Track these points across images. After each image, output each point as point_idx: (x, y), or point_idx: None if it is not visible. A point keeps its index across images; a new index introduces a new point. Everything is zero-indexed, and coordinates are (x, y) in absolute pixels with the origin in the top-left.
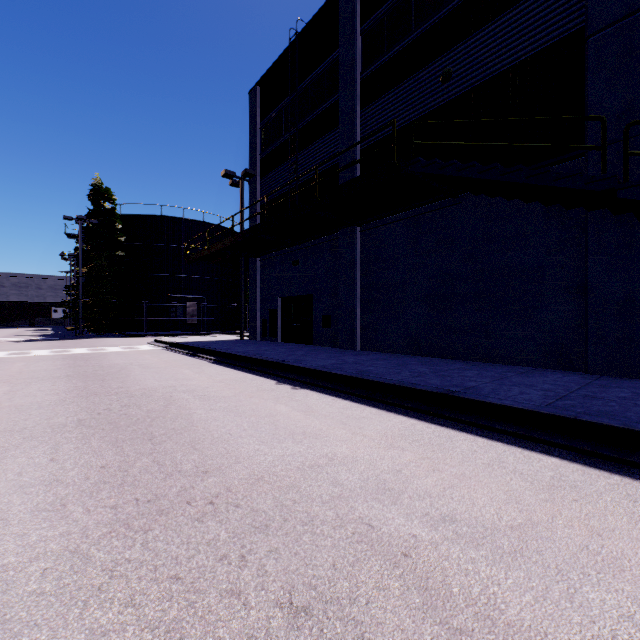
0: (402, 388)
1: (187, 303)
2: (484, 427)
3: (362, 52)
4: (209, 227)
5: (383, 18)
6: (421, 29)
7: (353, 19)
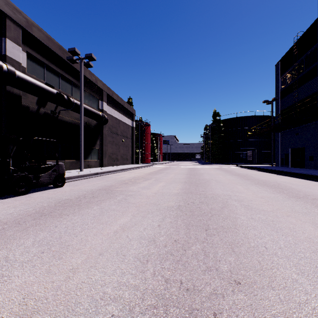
0: (314, 176)
1: (247, 151)
2: None
3: None
4: (257, 117)
5: None
6: None
7: None
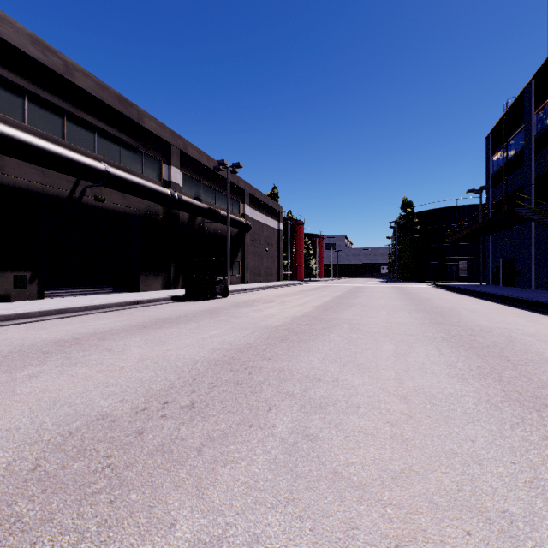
0: (485, 293)
1: (459, 262)
2: (486, 299)
3: (536, 123)
4: (477, 207)
5: (544, 106)
6: None
7: (529, 107)
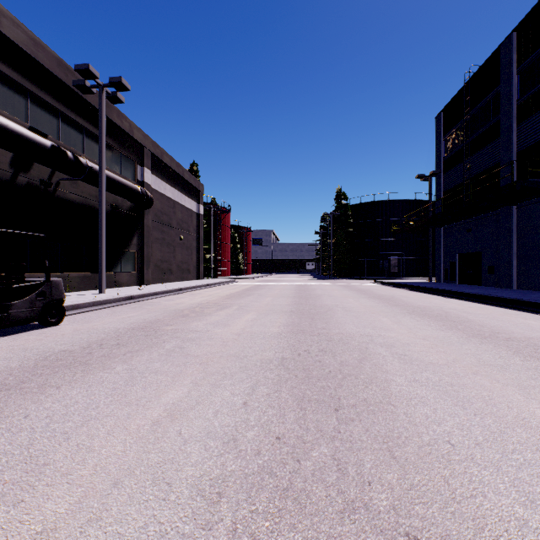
0: (498, 298)
1: (390, 258)
2: (520, 309)
3: (518, 85)
4: (406, 202)
5: (534, 61)
6: None
7: (509, 66)
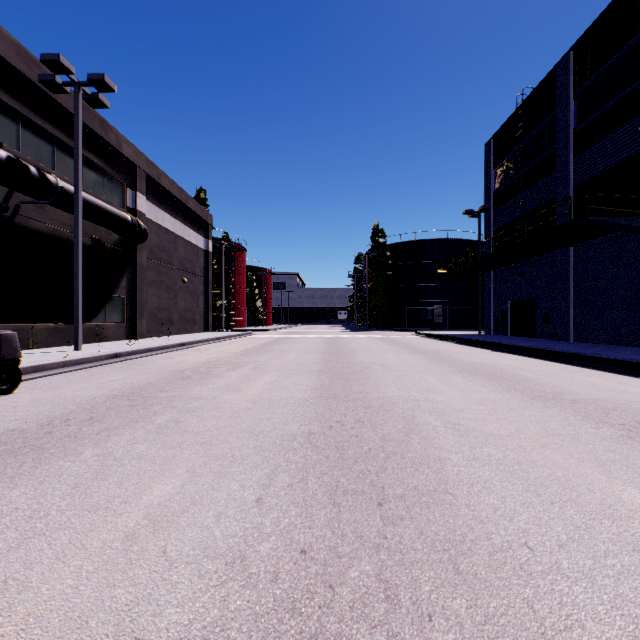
0: (557, 352)
1: (434, 306)
2: (581, 364)
3: (575, 111)
4: (452, 242)
5: (592, 85)
6: (622, 94)
7: (566, 90)
